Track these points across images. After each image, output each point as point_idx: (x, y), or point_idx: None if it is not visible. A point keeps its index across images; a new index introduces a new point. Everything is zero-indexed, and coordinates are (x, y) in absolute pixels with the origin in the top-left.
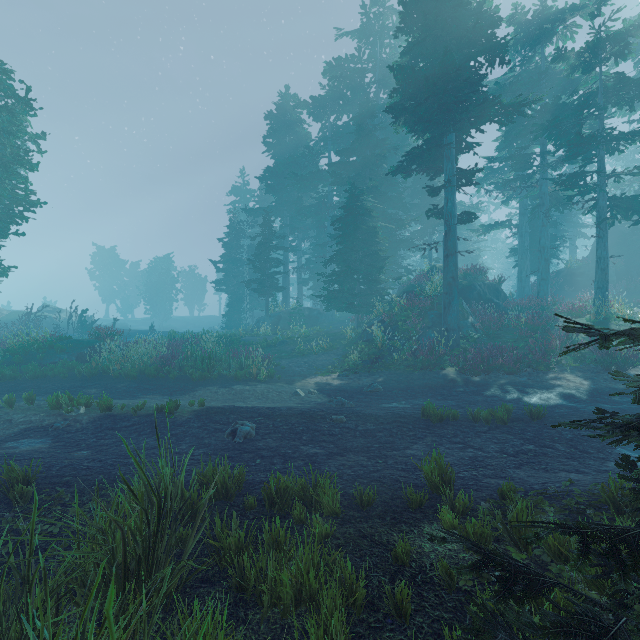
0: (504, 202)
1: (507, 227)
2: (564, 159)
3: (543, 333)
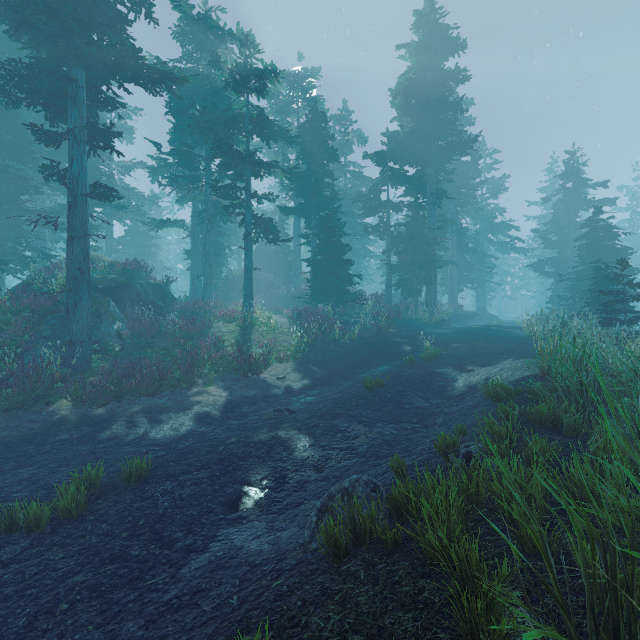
0: (179, 201)
1: (181, 227)
2: (219, 166)
3: (199, 340)
